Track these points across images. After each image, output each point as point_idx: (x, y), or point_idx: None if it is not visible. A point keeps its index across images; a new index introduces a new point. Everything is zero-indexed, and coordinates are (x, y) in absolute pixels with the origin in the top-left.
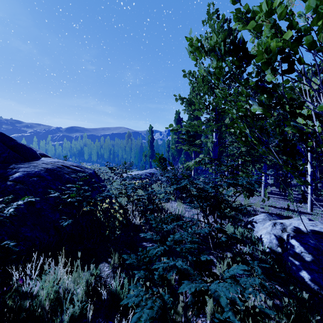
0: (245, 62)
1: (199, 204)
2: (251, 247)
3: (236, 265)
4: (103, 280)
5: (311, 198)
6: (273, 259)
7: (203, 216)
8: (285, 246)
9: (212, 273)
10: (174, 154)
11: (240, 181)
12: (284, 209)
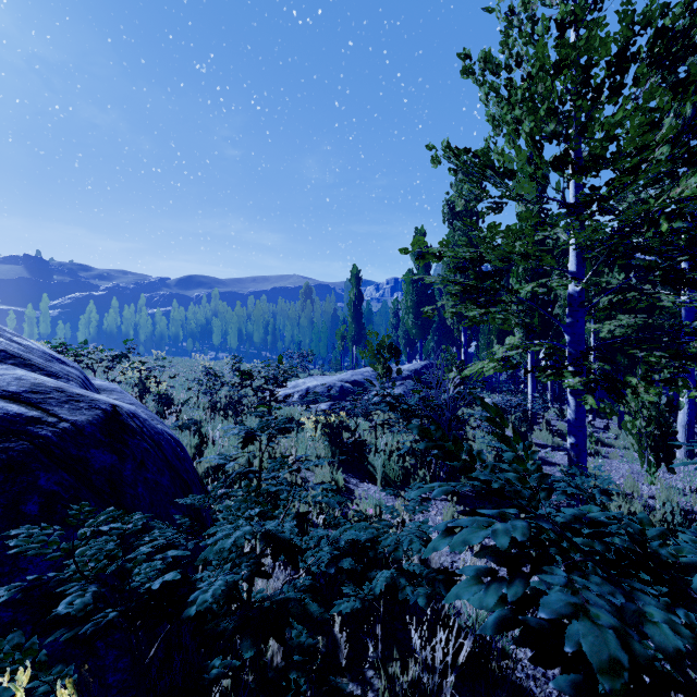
0: None
1: None
2: None
3: None
4: None
5: None
6: None
7: None
8: None
9: None
10: (411, 334)
11: None
12: None
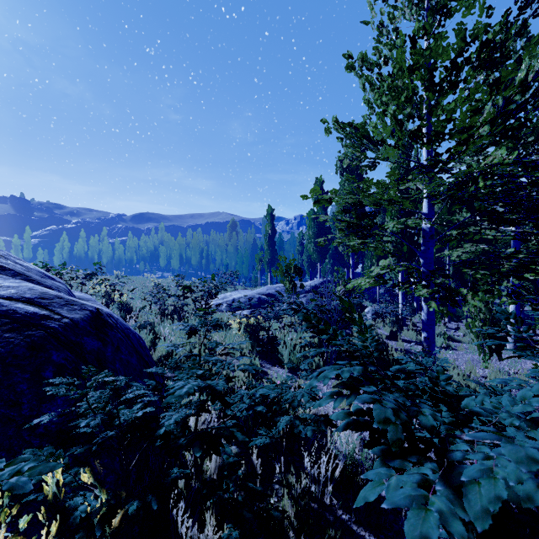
0: None
1: None
2: None
3: None
4: None
5: None
6: None
7: None
8: None
9: None
10: (312, 258)
11: None
12: None
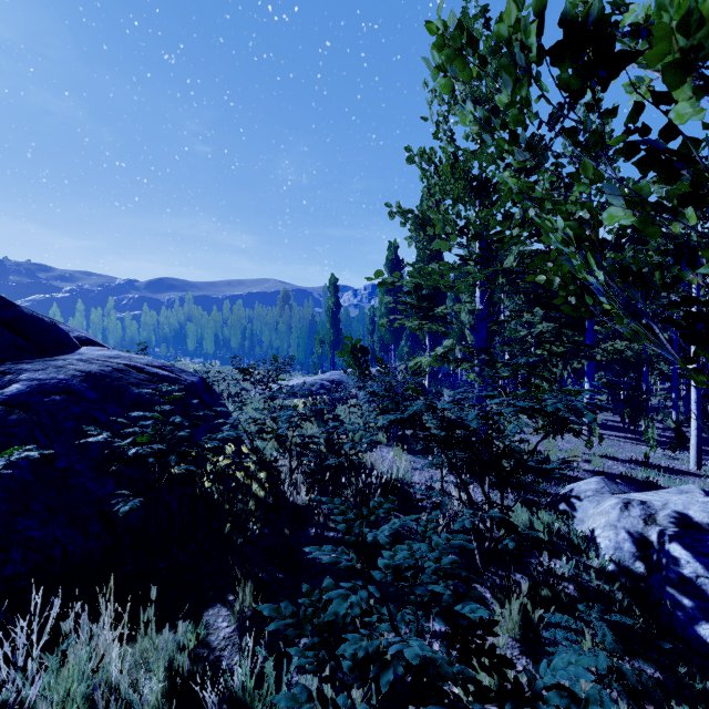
0: (600, 79)
1: (449, 458)
2: (570, 560)
3: (572, 652)
4: (214, 656)
5: (697, 439)
6: (625, 591)
7: (457, 487)
8: (656, 559)
9: (497, 661)
10: (385, 339)
11: (551, 405)
12: (636, 463)
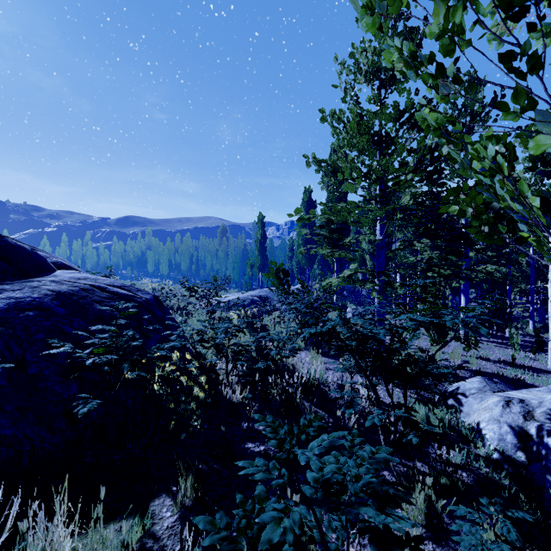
0: None
1: (359, 364)
2: (461, 449)
3: None
4: (158, 546)
5: None
6: (509, 477)
7: (366, 388)
8: (536, 450)
9: None
10: (301, 263)
11: (449, 321)
12: (505, 363)
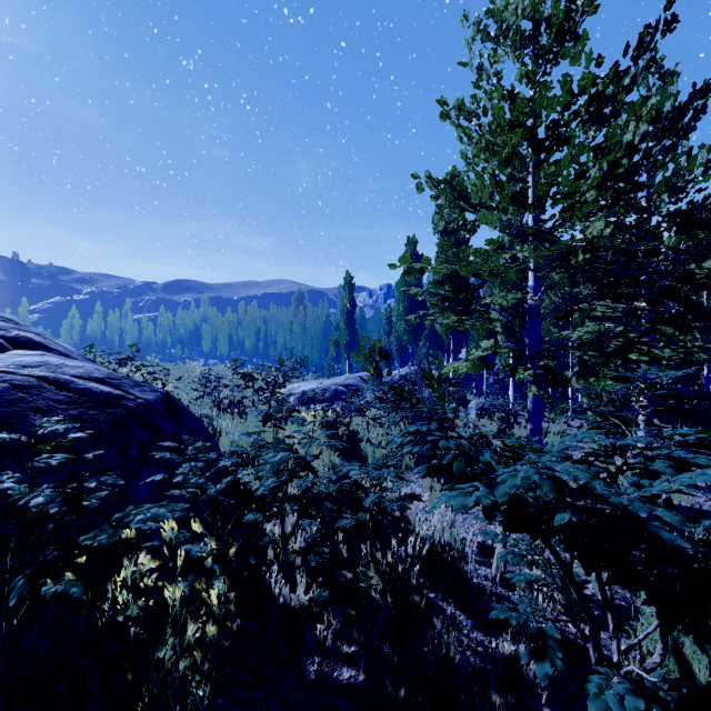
0: None
1: (553, 551)
2: None
3: None
4: None
5: None
6: None
7: (560, 592)
8: None
9: None
10: (403, 340)
11: None
12: None
